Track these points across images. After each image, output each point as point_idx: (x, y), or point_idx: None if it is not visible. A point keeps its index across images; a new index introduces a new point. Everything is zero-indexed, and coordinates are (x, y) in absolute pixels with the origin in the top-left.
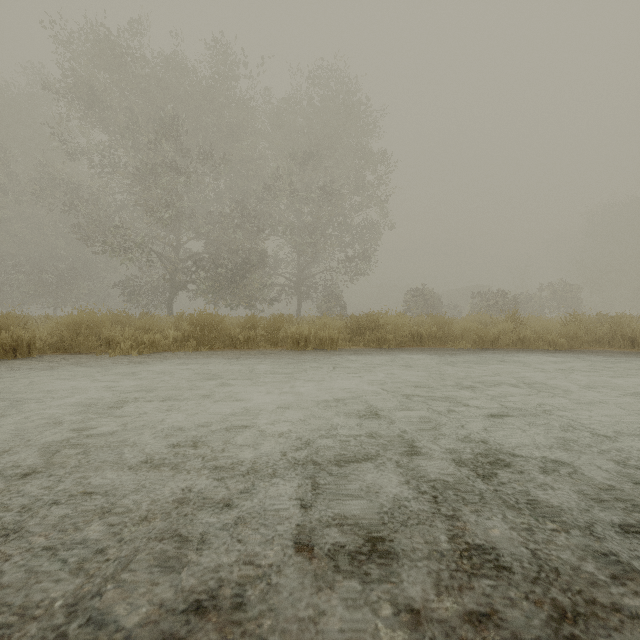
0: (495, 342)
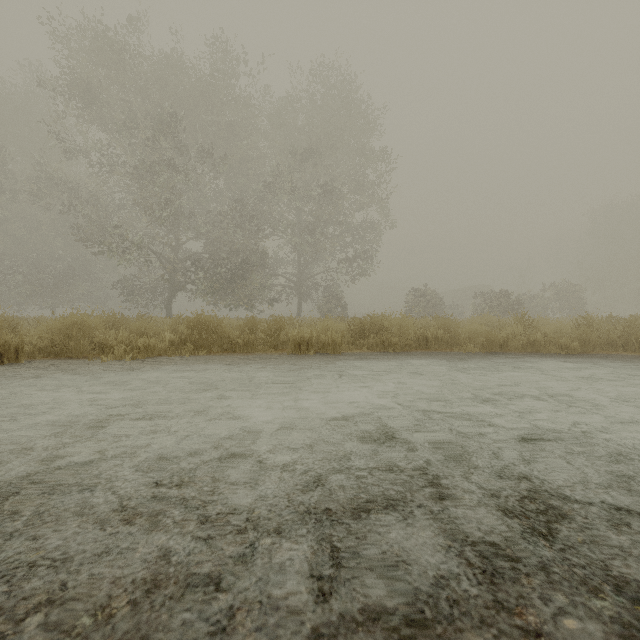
0: (504, 345)
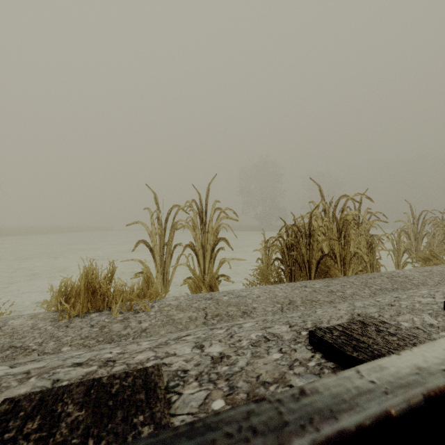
0: None
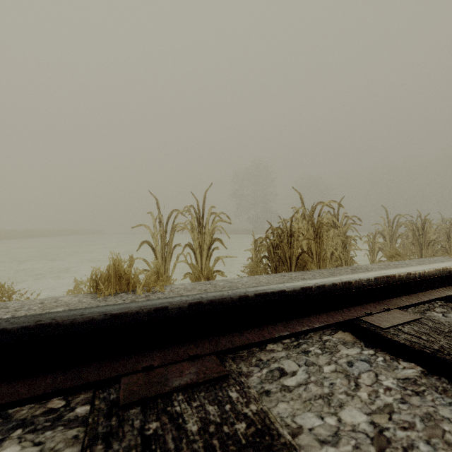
0: None
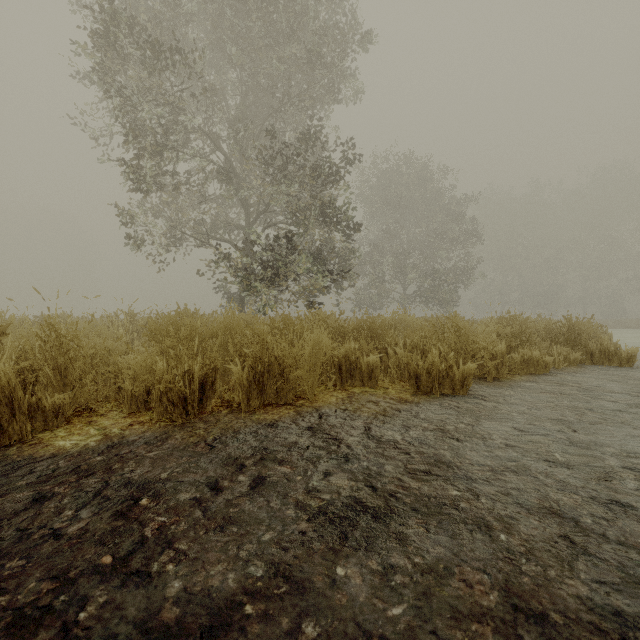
0: None
